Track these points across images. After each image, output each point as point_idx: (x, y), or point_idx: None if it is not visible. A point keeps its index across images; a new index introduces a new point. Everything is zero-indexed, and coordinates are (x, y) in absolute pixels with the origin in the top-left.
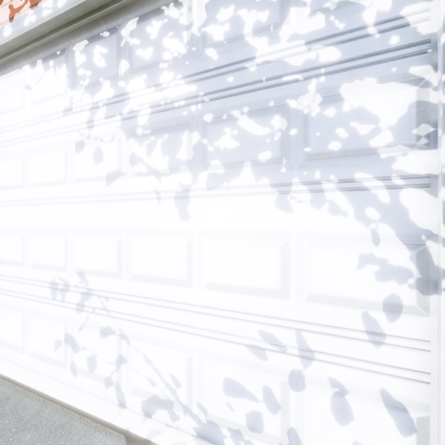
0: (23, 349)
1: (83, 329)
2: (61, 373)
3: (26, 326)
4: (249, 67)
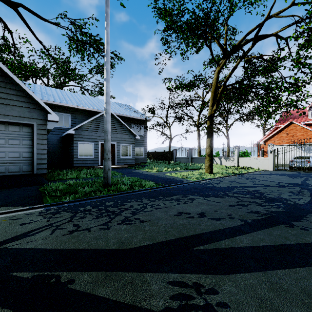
0: None
1: None
2: None
3: None
4: (311, 149)
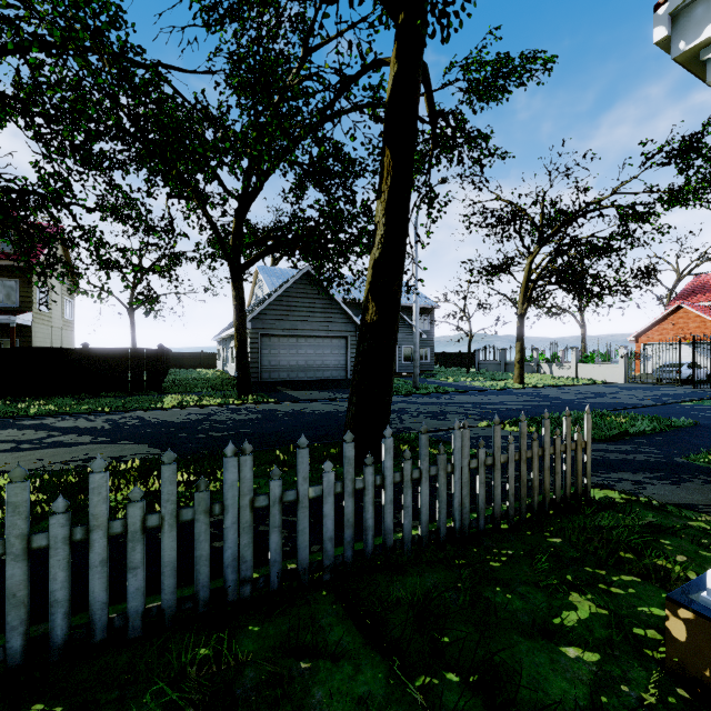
0: None
1: None
2: None
3: None
4: None
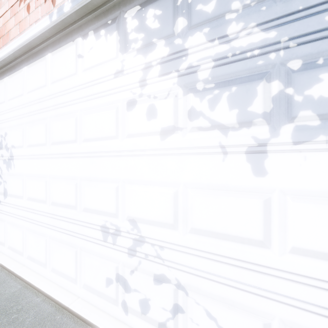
0: (76, 280)
1: (135, 272)
2: (112, 308)
3: (79, 261)
4: None
